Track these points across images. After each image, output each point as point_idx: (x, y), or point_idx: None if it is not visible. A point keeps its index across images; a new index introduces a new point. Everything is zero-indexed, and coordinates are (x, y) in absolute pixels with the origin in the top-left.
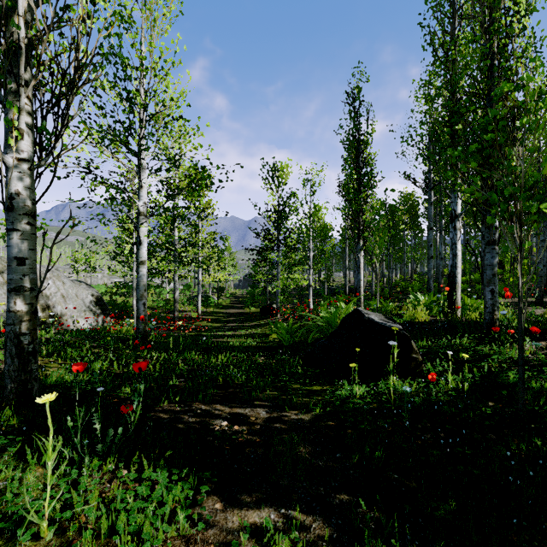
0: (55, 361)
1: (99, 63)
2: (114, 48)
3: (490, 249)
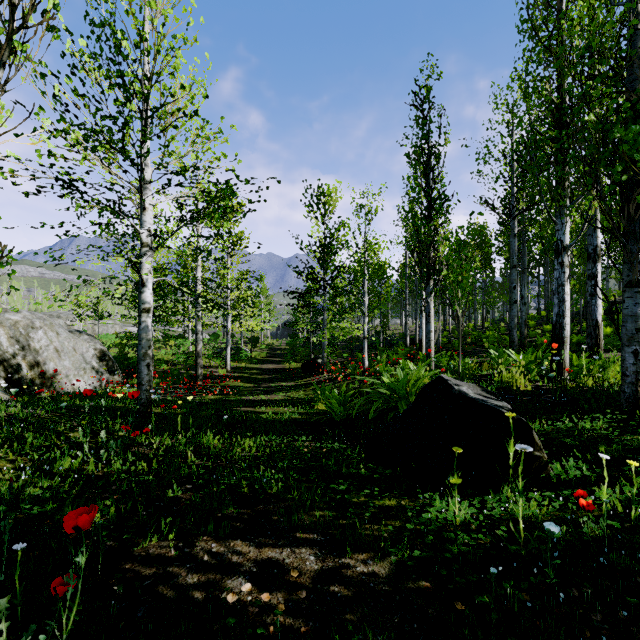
0: (3, 457)
1: (53, 2)
2: (105, 20)
3: (632, 292)
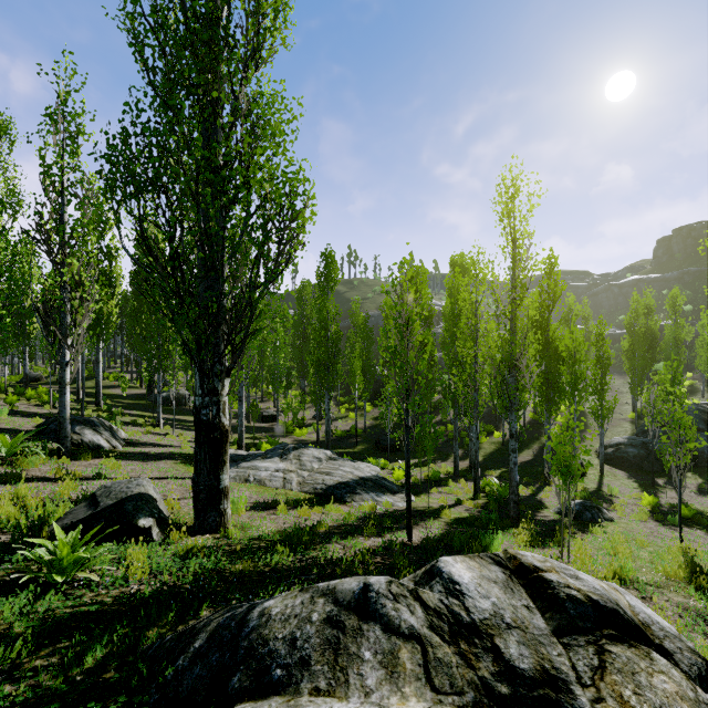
0: None
1: None
2: None
3: None
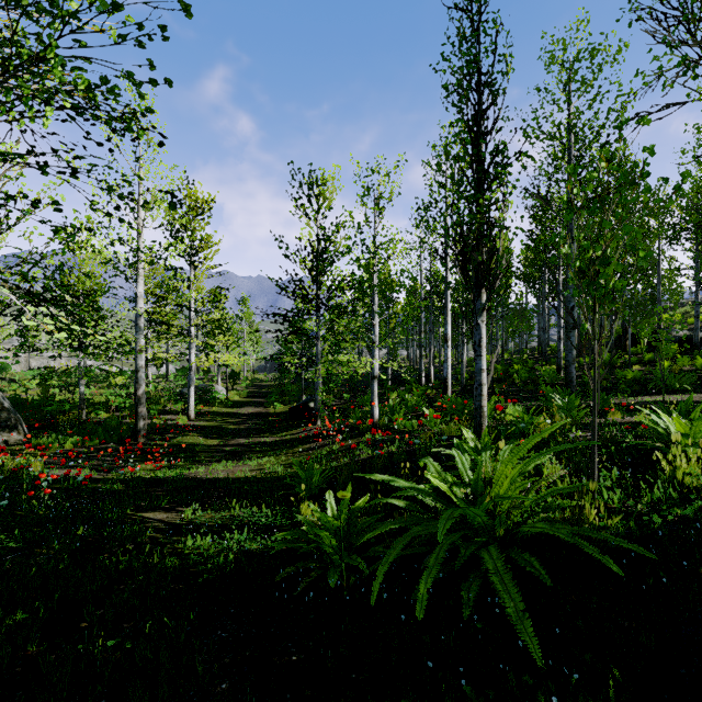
0: None
1: None
2: None
3: None
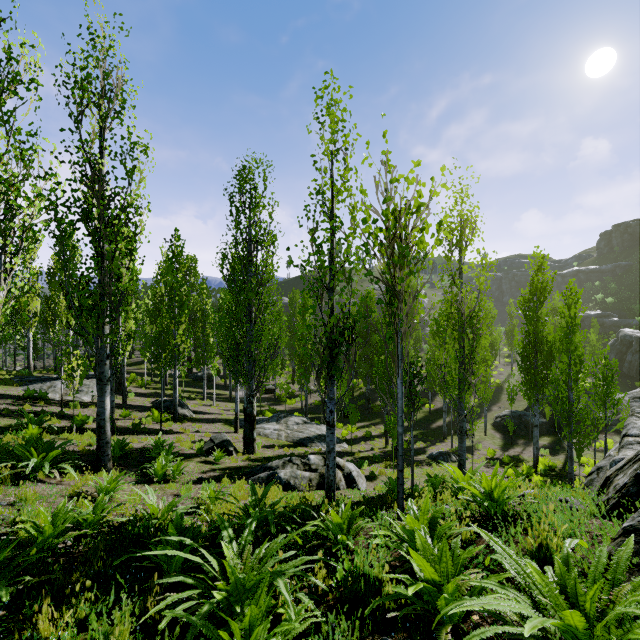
0: None
1: None
2: None
3: None
